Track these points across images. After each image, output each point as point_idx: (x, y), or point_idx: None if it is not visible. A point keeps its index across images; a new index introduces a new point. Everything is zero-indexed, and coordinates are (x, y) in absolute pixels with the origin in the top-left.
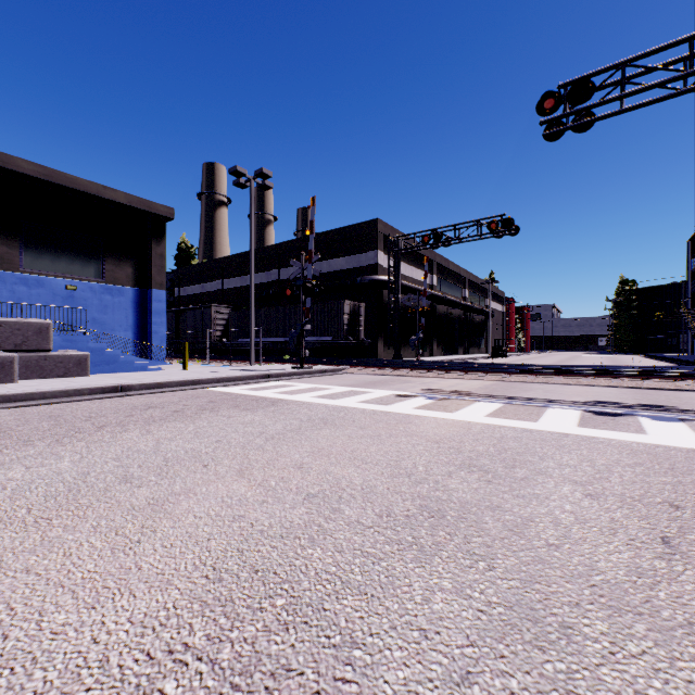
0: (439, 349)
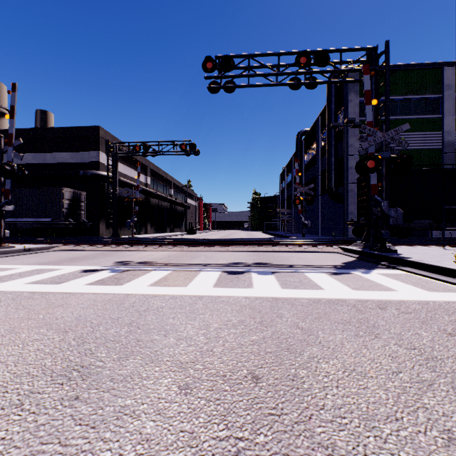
0: (152, 229)
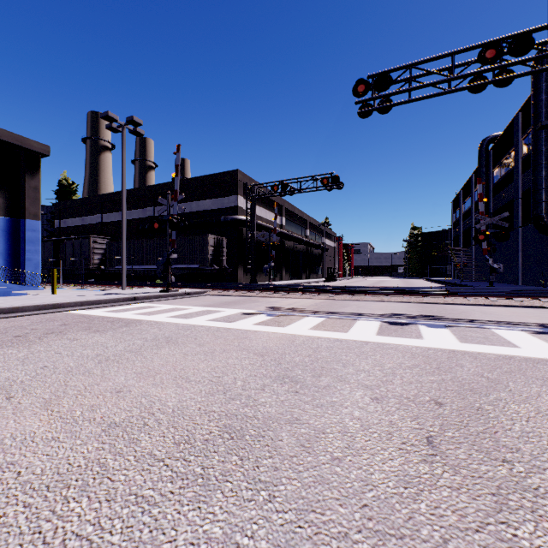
0: (287, 275)
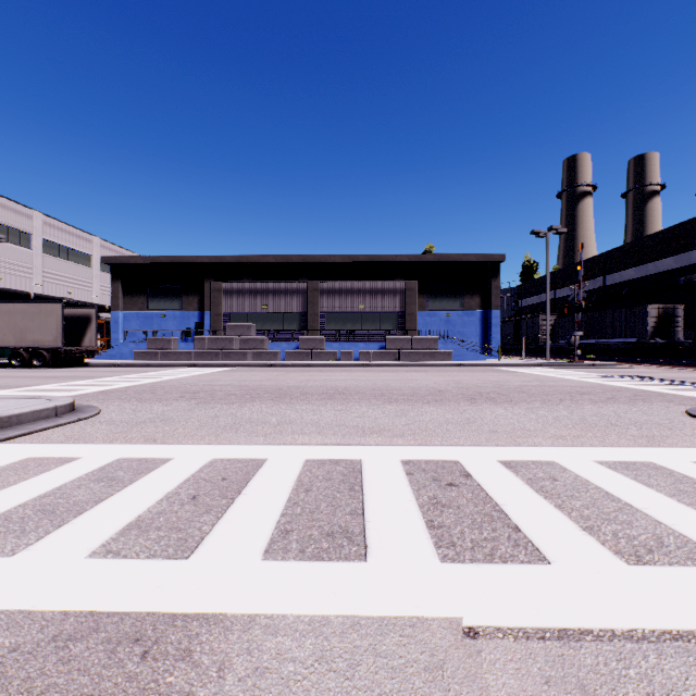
0: None
